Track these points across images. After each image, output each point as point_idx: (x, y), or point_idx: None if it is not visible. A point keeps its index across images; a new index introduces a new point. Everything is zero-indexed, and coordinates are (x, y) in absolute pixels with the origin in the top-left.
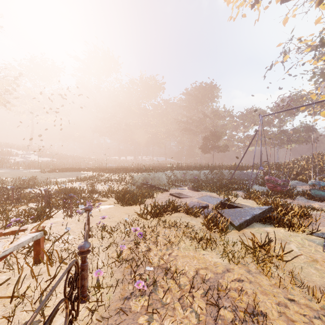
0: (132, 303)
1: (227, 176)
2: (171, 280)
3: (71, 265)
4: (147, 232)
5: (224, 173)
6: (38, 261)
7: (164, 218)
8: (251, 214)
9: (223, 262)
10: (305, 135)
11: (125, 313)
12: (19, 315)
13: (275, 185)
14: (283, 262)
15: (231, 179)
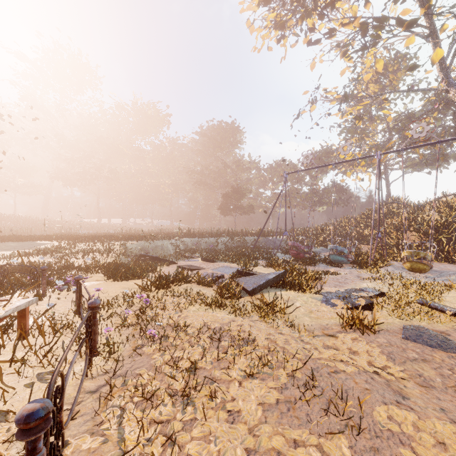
0: (145, 349)
1: (250, 244)
2: (181, 331)
3: (89, 312)
4: (153, 302)
5: (247, 241)
6: (24, 337)
7: (172, 289)
8: (265, 279)
9: (231, 317)
10: (337, 196)
11: (140, 354)
12: (26, 373)
13: (299, 252)
14: (285, 316)
15: (255, 247)
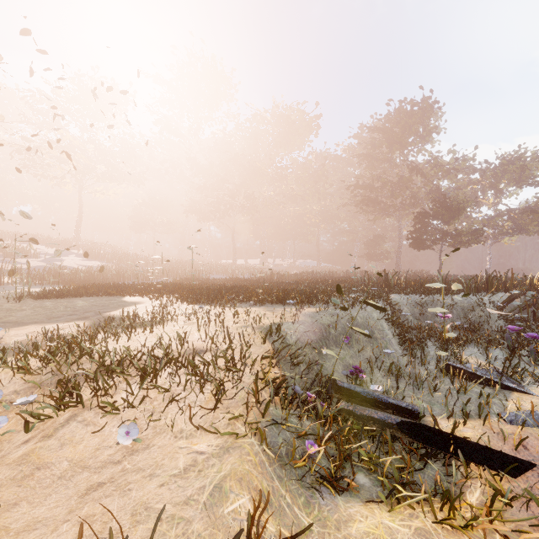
0: None
1: None
2: None
3: None
4: None
5: None
6: None
7: None
8: None
9: None
10: None
11: None
12: None
13: None
14: None
15: None
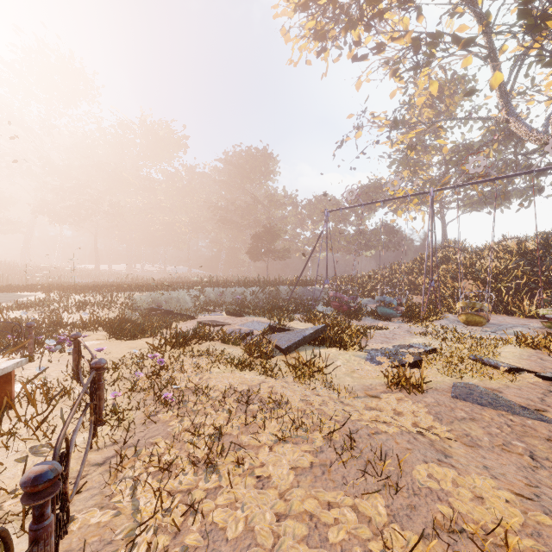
0: (160, 416)
1: (285, 295)
2: (202, 395)
3: (94, 373)
4: (168, 363)
5: (281, 291)
6: (9, 407)
7: (191, 349)
8: (302, 335)
9: (261, 378)
10: (386, 239)
11: (154, 421)
12: (15, 447)
13: (342, 304)
14: (324, 376)
15: (291, 298)
